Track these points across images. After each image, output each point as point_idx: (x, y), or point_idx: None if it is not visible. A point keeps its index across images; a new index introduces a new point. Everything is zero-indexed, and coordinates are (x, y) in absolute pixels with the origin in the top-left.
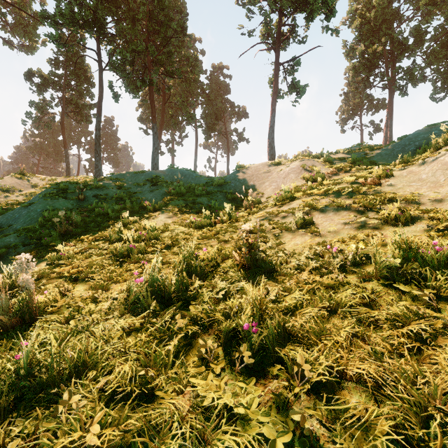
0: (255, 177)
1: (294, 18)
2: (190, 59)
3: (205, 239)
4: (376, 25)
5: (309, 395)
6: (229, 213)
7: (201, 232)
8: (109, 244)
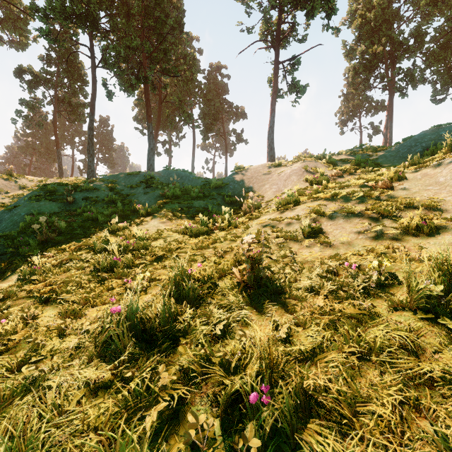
0: (255, 179)
1: (294, 16)
2: (187, 58)
3: (201, 248)
4: (377, 25)
5: None
6: (227, 219)
7: (196, 241)
8: (93, 254)
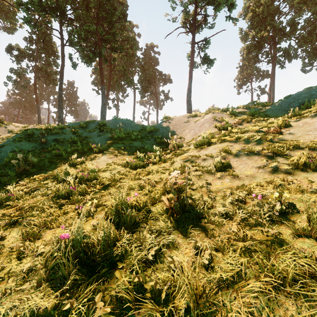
0: (178, 126)
1: (205, 9)
2: (129, 39)
3: (138, 179)
4: (263, 17)
5: None
6: (158, 155)
7: (135, 172)
8: (56, 183)
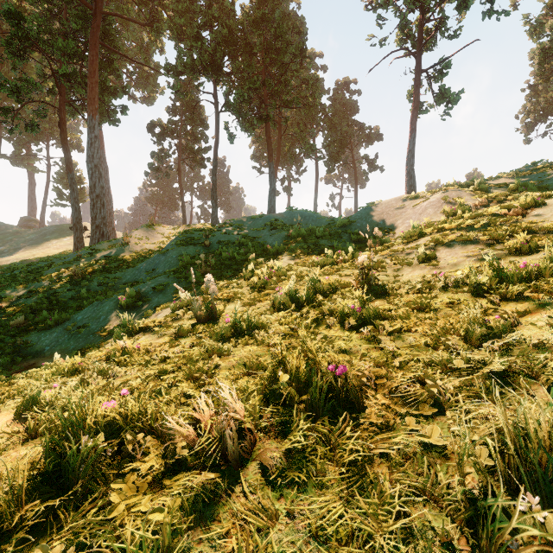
0: (386, 215)
1: (442, 9)
2: (309, 82)
3: (327, 274)
4: None
5: (386, 336)
6: (351, 253)
7: (323, 270)
8: (244, 280)
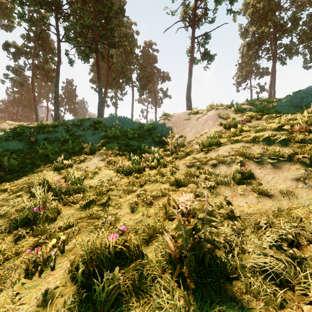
0: (178, 123)
1: (206, 3)
2: (127, 36)
3: (131, 191)
4: (264, 13)
5: None
6: (157, 158)
7: (128, 181)
8: (28, 195)
